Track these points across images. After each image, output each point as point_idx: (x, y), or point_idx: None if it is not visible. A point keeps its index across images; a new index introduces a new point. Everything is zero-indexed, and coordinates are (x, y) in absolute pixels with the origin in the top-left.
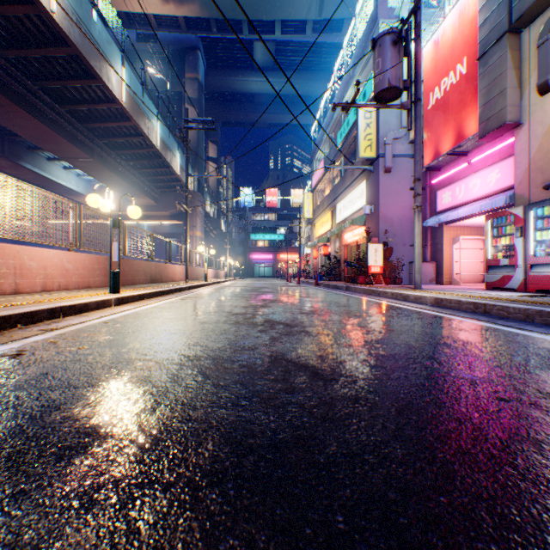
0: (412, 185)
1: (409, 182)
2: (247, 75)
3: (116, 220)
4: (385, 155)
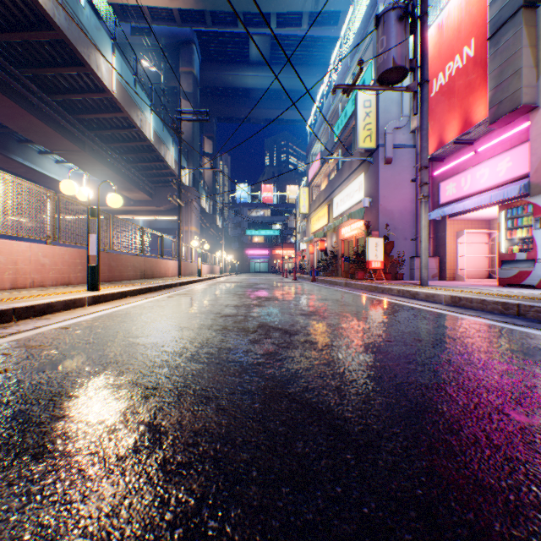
0: (414, 176)
1: (410, 174)
2: (242, 69)
3: (94, 209)
4: (385, 145)
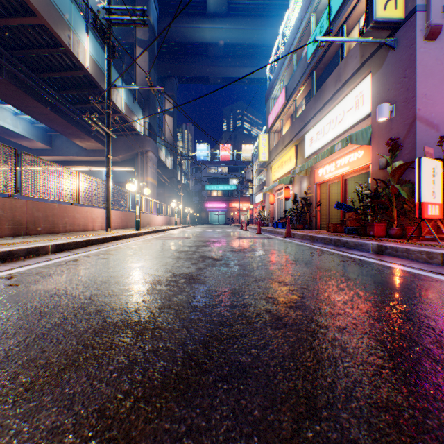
0: None
1: None
2: (200, 21)
3: None
4: (430, 3)
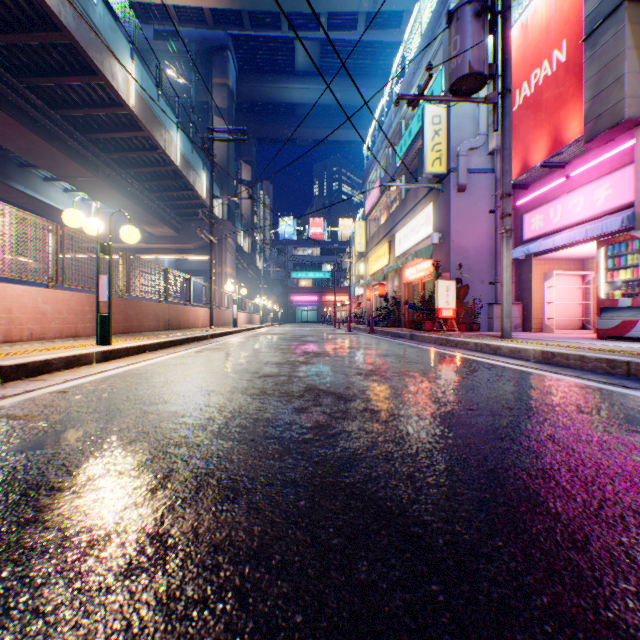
0: (492, 207)
1: (488, 204)
2: (286, 81)
3: (105, 245)
4: (458, 169)
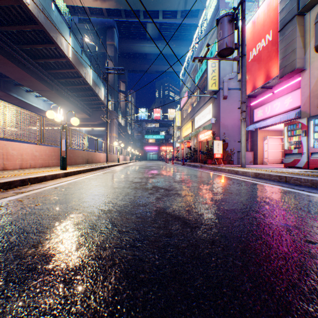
0: (239, 106)
1: (237, 104)
2: (142, 42)
3: (64, 126)
4: (223, 88)
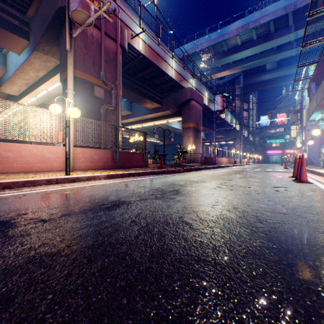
0: None
1: None
2: (262, 75)
3: (235, 154)
4: (306, 126)
